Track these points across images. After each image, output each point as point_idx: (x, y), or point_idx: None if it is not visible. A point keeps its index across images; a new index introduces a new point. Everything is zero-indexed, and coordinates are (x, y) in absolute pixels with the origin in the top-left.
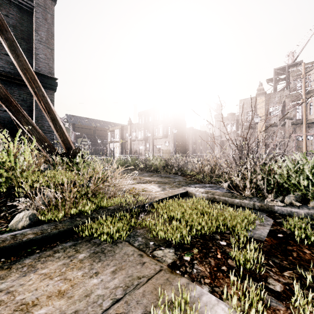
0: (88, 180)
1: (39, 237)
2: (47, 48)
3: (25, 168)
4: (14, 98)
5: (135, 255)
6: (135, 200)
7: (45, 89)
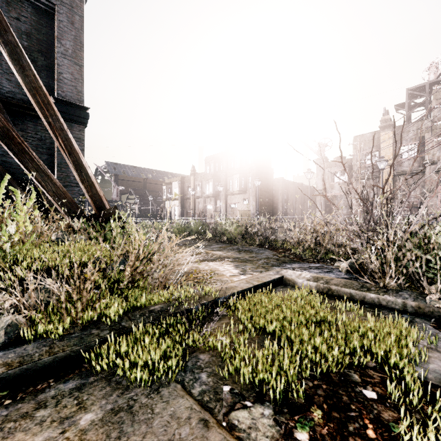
0: (122, 258)
1: (14, 372)
2: (75, 65)
3: (16, 239)
4: (29, 136)
5: (193, 421)
6: (197, 294)
7: (72, 122)
